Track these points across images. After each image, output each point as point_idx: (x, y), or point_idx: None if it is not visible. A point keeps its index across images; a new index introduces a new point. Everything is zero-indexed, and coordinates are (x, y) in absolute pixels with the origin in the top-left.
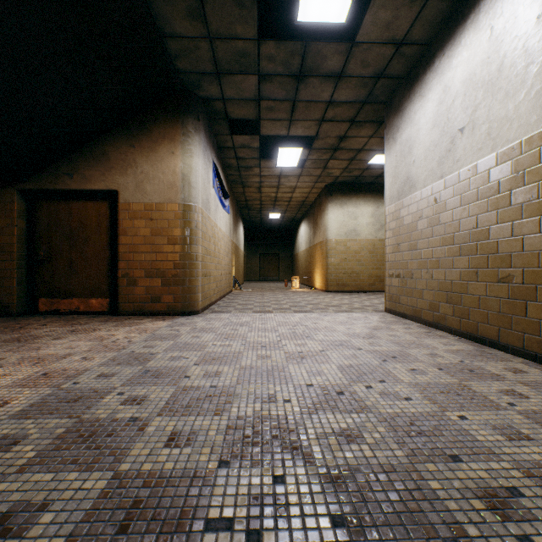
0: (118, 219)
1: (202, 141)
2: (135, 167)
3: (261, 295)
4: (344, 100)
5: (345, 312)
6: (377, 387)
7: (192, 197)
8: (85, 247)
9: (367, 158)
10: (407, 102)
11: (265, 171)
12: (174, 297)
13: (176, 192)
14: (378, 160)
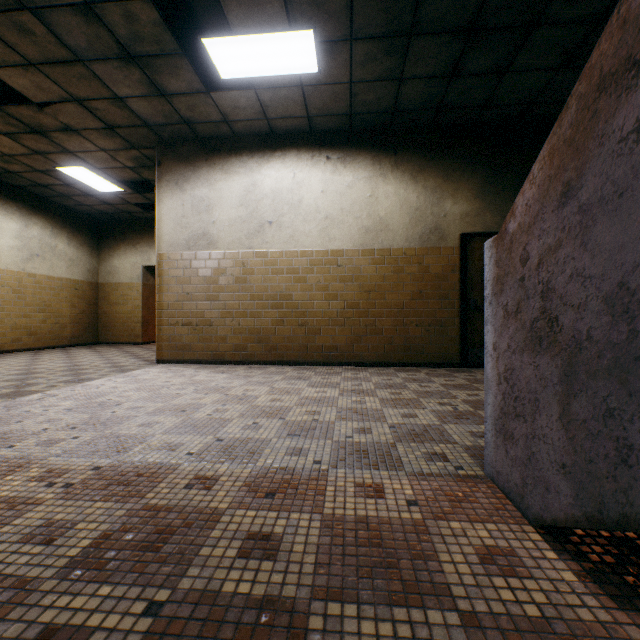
0: None
1: None
2: None
3: None
4: (135, 109)
5: (129, 370)
6: (346, 385)
7: None
8: None
9: (64, 164)
10: (205, 164)
11: None
12: None
13: None
14: (74, 171)
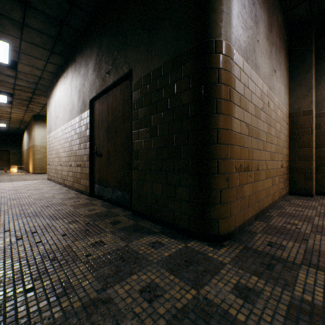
0: None
1: None
2: None
3: None
4: (24, 85)
5: (26, 181)
6: None
7: None
8: None
9: None
10: (51, 97)
11: None
12: None
13: None
14: None
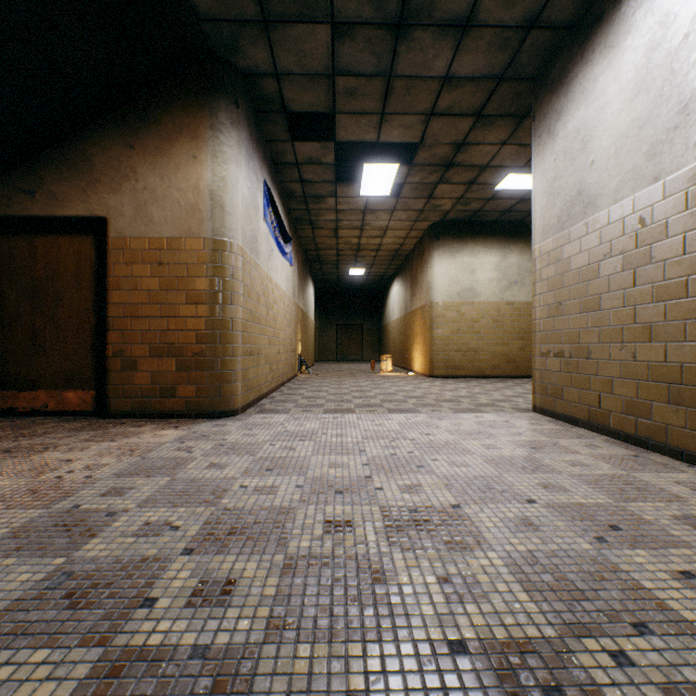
0: (108, 264)
1: (244, 143)
2: (134, 180)
3: (337, 382)
4: (468, 74)
5: (470, 411)
6: (644, 659)
7: (226, 229)
8: (56, 309)
9: (494, 181)
10: (579, 65)
11: (343, 203)
12: (196, 389)
13: (200, 220)
14: (509, 184)
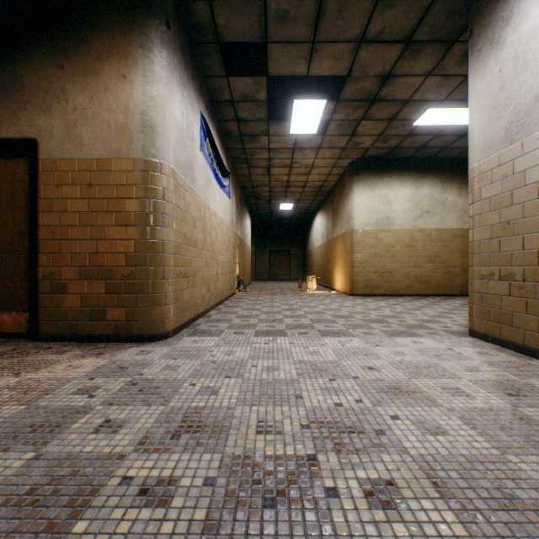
0: (38, 186)
1: (177, 67)
2: (63, 100)
3: (269, 299)
4: None
5: (404, 334)
6: None
7: (156, 149)
8: None
9: (414, 117)
10: None
11: (275, 142)
12: (125, 312)
13: (129, 141)
14: (427, 119)
